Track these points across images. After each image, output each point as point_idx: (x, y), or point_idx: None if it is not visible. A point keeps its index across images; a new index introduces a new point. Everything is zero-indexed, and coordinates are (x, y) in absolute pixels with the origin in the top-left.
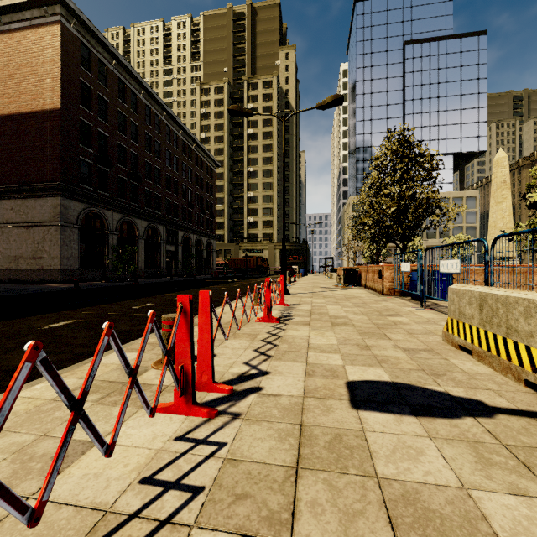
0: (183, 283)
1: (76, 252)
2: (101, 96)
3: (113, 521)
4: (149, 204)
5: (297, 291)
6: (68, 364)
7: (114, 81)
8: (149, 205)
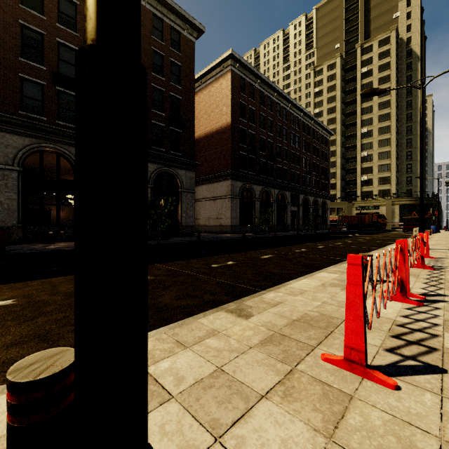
0: (309, 236)
1: (238, 214)
2: (251, 108)
3: (401, 322)
4: (279, 176)
5: (436, 247)
6: (301, 275)
7: (258, 94)
8: (279, 177)
